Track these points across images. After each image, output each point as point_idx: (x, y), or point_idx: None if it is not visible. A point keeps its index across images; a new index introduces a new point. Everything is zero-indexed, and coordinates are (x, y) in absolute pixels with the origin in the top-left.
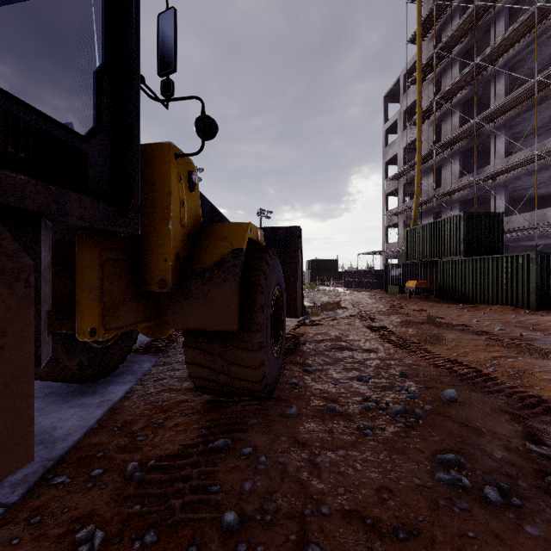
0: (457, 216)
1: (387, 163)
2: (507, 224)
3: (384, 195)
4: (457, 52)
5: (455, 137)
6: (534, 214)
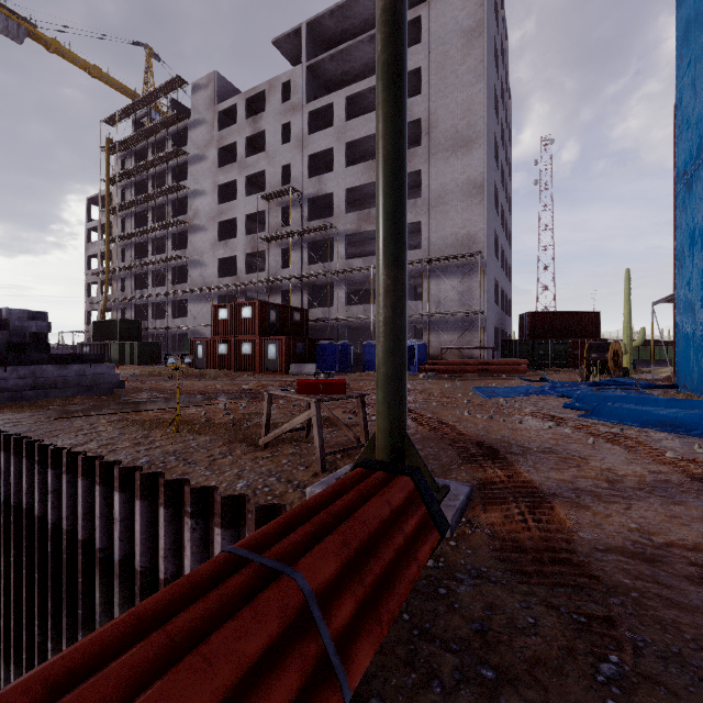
0: (117, 320)
1: (91, 256)
2: (153, 324)
3: (87, 283)
4: (133, 211)
5: (129, 266)
6: (162, 321)
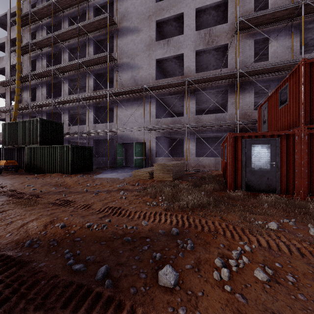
0: (36, 120)
1: None
2: (69, 130)
3: None
4: (45, 22)
5: (42, 72)
6: (80, 127)
